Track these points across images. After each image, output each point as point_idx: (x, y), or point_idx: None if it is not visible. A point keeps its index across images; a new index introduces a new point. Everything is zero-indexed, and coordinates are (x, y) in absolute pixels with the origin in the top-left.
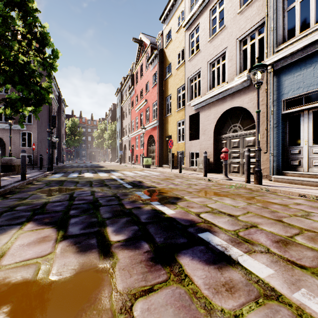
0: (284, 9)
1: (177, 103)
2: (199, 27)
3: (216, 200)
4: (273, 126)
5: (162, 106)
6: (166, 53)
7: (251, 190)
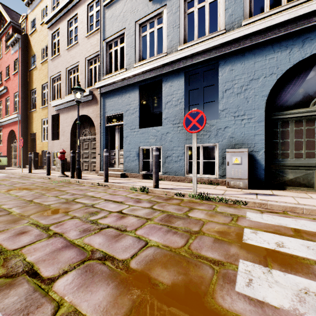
0: (108, 51)
1: (42, 100)
2: (60, 32)
3: (10, 193)
4: (100, 135)
5: (26, 98)
6: (31, 42)
7: (69, 183)
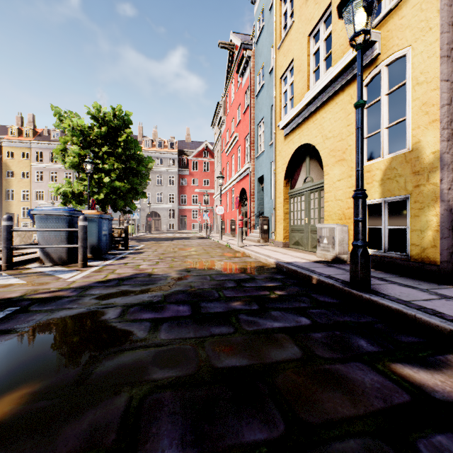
0: None
1: (21, 197)
2: (44, 173)
3: None
4: None
5: (2, 193)
6: (8, 163)
7: None
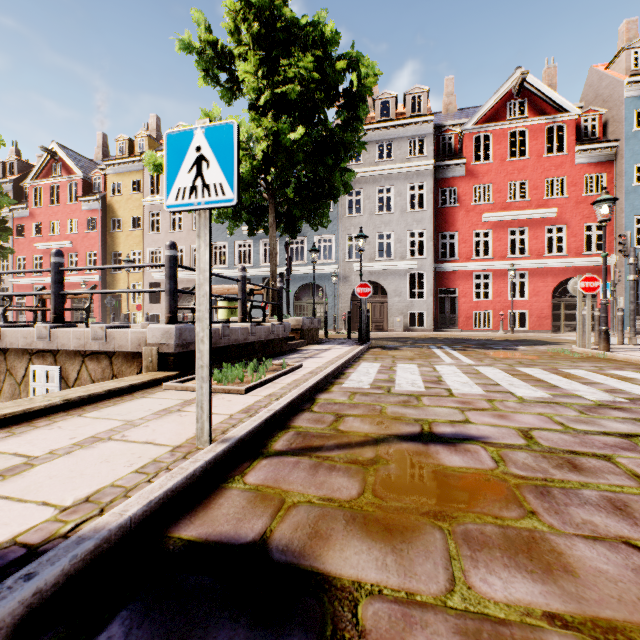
0: (214, 250)
1: None
2: (161, 215)
3: None
4: None
5: (105, 259)
6: (113, 204)
7: None
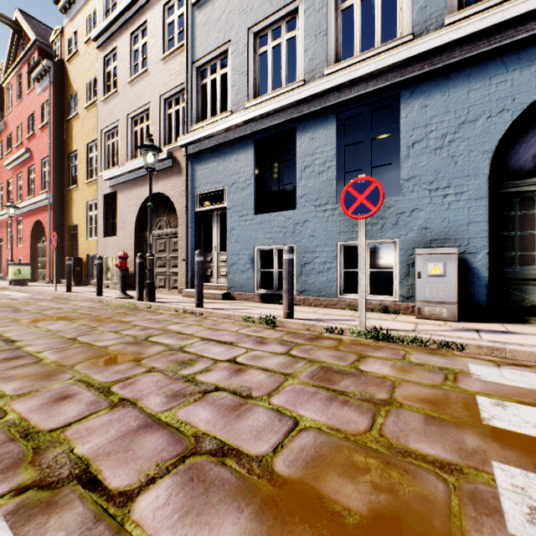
0: (199, 81)
1: (87, 169)
2: (118, 54)
3: (38, 326)
4: (186, 226)
5: (61, 168)
6: (70, 73)
7: (134, 309)
